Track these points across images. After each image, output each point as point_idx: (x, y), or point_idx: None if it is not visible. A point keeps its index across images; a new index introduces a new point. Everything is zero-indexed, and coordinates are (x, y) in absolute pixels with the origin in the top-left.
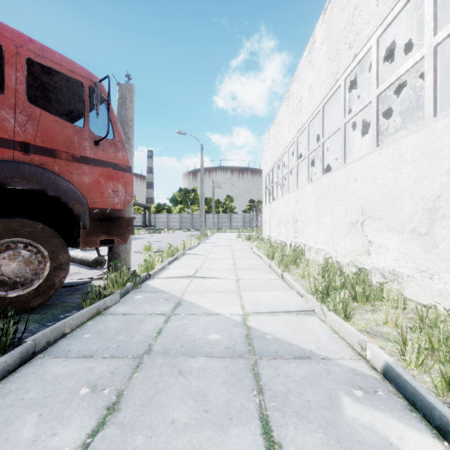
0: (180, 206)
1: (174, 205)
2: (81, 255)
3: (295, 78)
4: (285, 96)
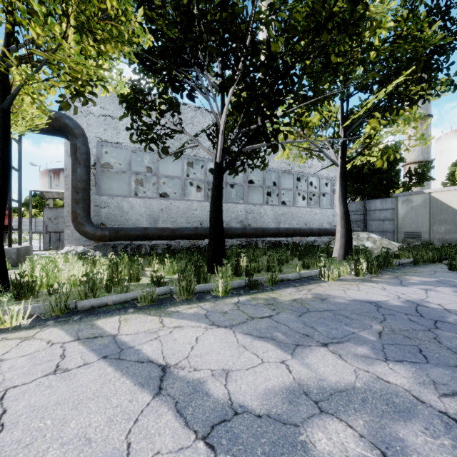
0: (35, 210)
1: (28, 209)
2: None
3: None
4: None
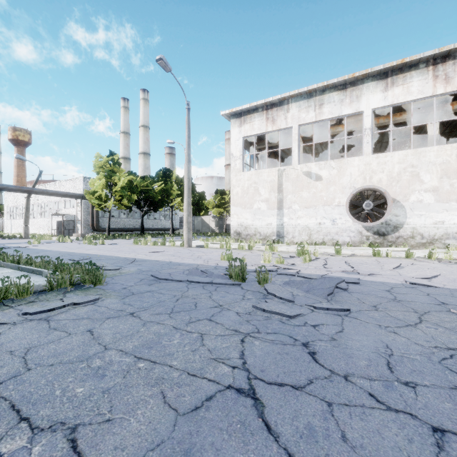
0: None
1: None
2: None
3: None
4: None
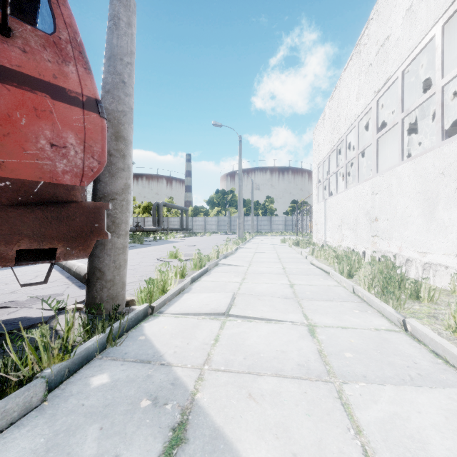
0: (217, 208)
1: (211, 208)
2: (76, 266)
3: (373, 16)
4: (353, 52)
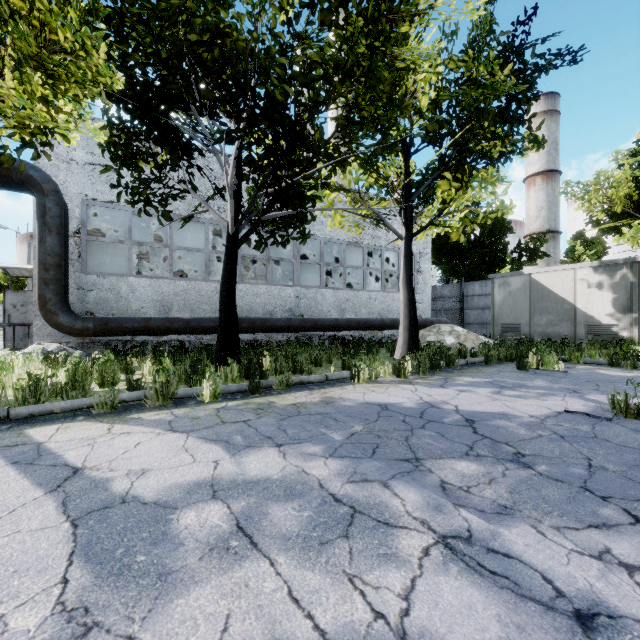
0: None
1: None
2: None
3: None
4: None
